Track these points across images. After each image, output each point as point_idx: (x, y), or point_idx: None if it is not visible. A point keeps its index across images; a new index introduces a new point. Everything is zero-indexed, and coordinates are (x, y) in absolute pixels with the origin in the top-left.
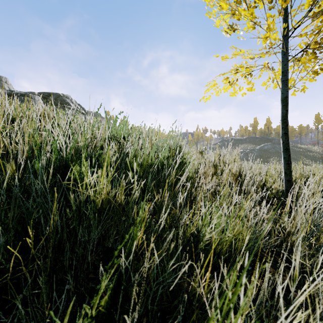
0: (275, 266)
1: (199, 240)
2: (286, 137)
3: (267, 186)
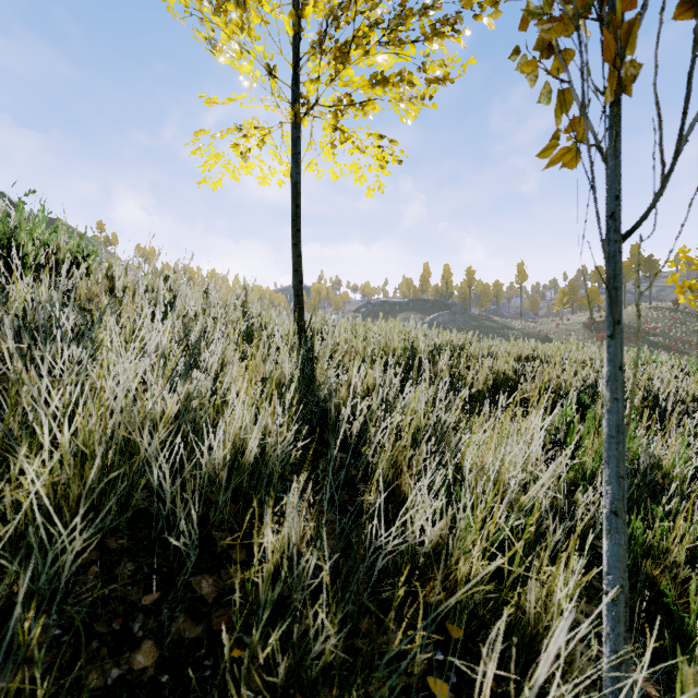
0: None
1: None
2: (296, 250)
3: (267, 335)
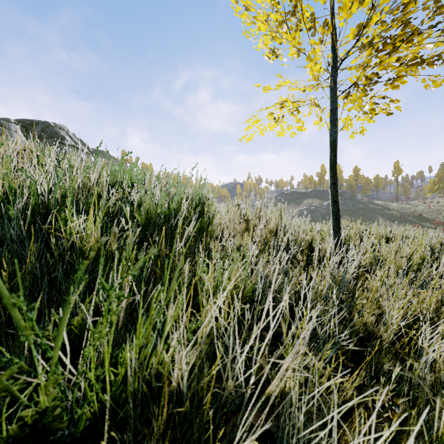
0: (289, 321)
1: (196, 288)
2: (334, 187)
3: (313, 246)
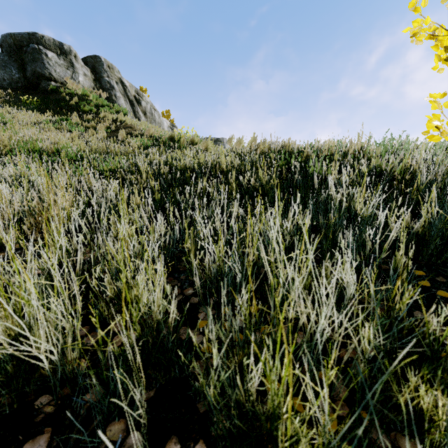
0: None
1: None
2: None
3: None
